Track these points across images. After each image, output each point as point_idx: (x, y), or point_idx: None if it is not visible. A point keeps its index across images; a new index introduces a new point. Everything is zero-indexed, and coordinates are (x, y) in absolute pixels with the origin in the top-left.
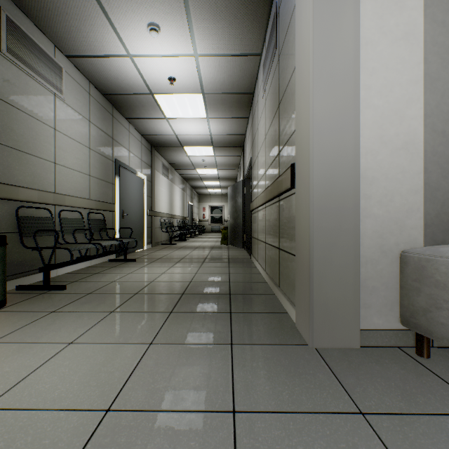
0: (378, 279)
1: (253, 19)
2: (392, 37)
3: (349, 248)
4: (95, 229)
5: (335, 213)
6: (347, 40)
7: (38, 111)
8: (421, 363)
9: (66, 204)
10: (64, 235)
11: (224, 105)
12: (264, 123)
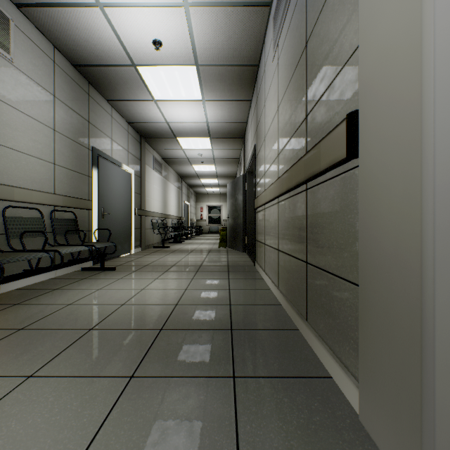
0: None
1: None
2: None
3: None
4: (62, 230)
5: None
6: None
7: None
8: None
9: (16, 199)
10: (9, 239)
11: (222, 82)
12: (275, 92)
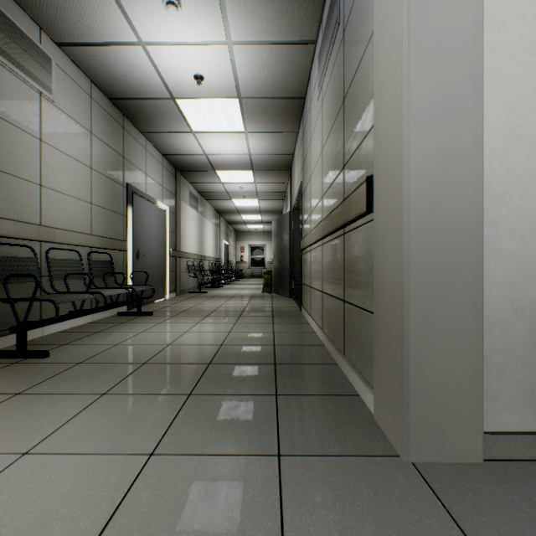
0: (510, 353)
1: None
2: None
3: (465, 303)
4: (99, 273)
5: (444, 248)
6: None
7: (16, 114)
8: None
9: (57, 240)
10: (53, 281)
11: (266, 114)
12: (320, 133)
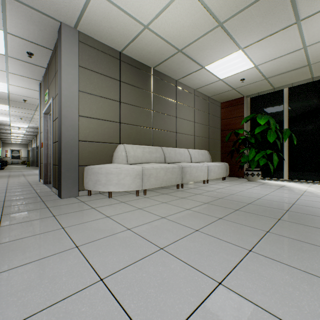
0: None
1: None
2: None
3: None
4: None
5: None
6: None
7: None
8: None
9: None
10: None
11: (32, 132)
12: None
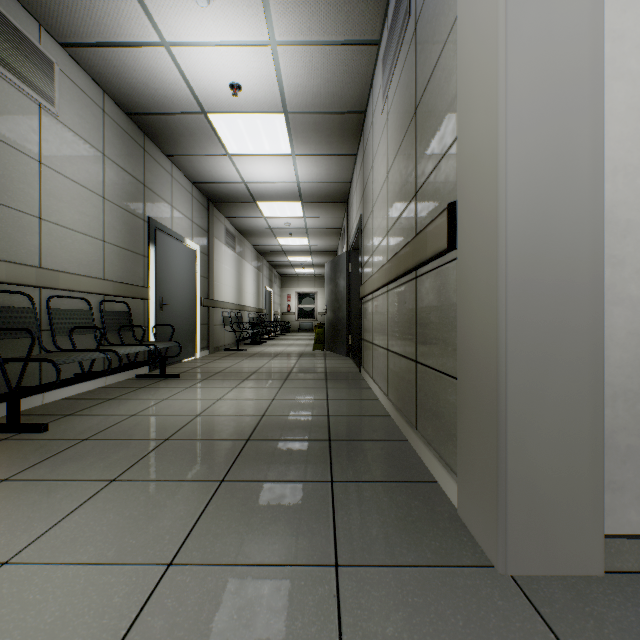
0: (639, 431)
1: None
2: None
3: (581, 367)
4: (113, 326)
5: (553, 295)
6: None
7: (9, 130)
8: None
9: (61, 286)
10: (55, 337)
11: (318, 133)
12: (384, 154)
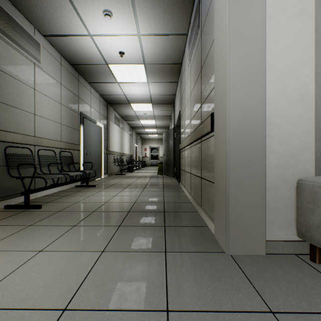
0: (279, 201)
1: (181, 7)
2: (290, 13)
3: (256, 177)
4: (65, 163)
5: (246, 150)
6: (255, 15)
7: (22, 76)
8: (314, 267)
9: (43, 145)
10: (41, 167)
11: (160, 73)
12: (189, 85)
